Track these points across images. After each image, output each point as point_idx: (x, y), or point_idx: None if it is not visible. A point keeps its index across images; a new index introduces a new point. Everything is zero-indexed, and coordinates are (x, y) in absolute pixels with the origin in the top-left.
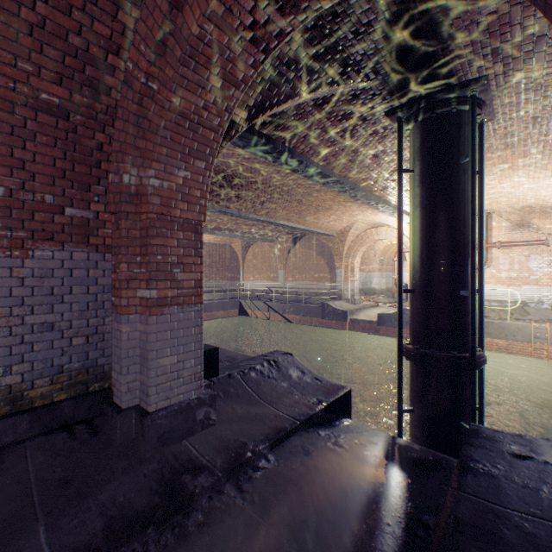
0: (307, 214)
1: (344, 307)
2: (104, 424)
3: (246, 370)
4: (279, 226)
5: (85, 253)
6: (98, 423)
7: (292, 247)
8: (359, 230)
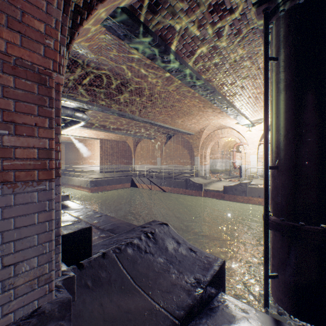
0: (176, 118)
1: (200, 181)
2: None
3: (122, 246)
4: (157, 126)
5: None
6: None
7: (166, 142)
8: (209, 131)
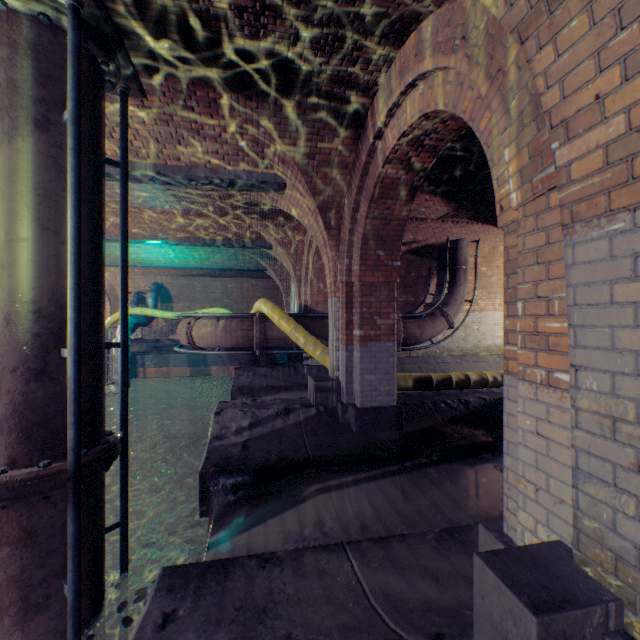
0: None
1: None
2: None
3: None
4: None
5: None
6: None
7: None
8: None
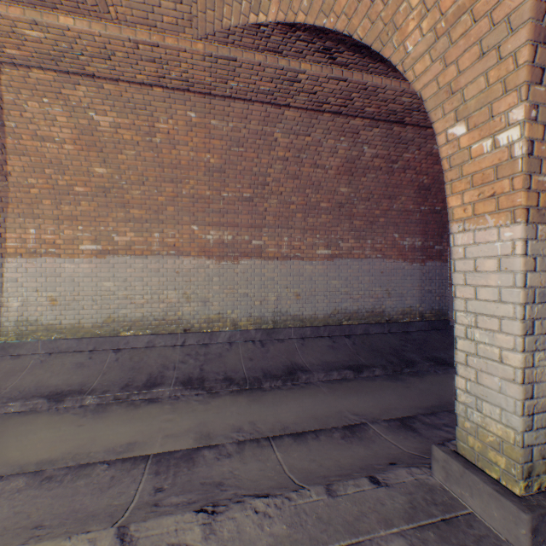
0: None
1: None
2: (451, 332)
3: None
4: None
5: (439, 263)
6: (448, 331)
7: None
8: None
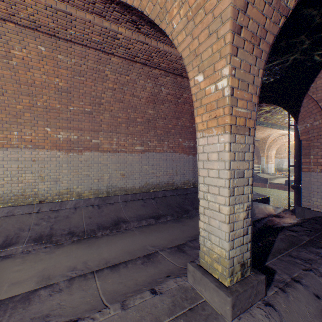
0: None
1: (265, 176)
2: None
3: None
4: None
5: None
6: None
7: None
8: (274, 137)
